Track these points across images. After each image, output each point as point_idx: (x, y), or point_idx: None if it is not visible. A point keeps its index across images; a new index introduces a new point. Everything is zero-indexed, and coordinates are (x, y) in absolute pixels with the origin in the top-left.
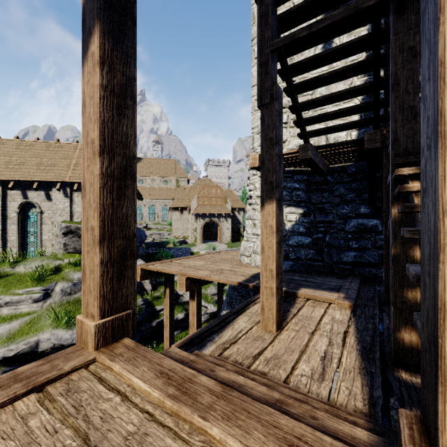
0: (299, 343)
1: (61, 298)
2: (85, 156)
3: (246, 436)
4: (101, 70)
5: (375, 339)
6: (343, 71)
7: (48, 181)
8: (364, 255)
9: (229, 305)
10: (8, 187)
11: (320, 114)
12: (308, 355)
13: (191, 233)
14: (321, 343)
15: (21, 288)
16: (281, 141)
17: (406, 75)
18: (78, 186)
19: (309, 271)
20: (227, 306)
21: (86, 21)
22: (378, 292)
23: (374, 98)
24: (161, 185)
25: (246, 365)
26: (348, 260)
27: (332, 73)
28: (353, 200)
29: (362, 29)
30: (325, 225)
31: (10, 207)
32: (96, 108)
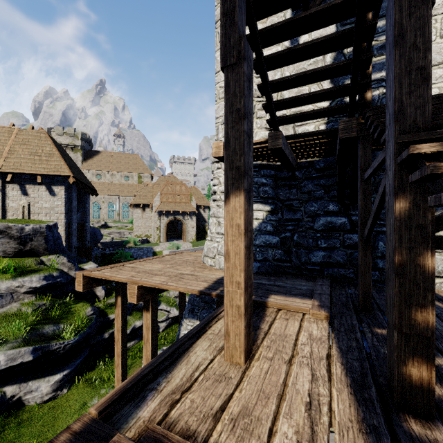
0: (276, 382)
1: None
2: None
3: None
4: None
5: (364, 365)
6: (320, 43)
7: None
8: (333, 255)
9: (191, 313)
10: None
11: (293, 97)
12: (288, 402)
13: (154, 232)
14: (302, 378)
15: None
16: (251, 116)
17: (415, 25)
18: (13, 178)
19: (277, 273)
20: (188, 314)
21: None
22: (350, 295)
23: (352, 79)
24: (122, 181)
25: (203, 436)
26: (317, 261)
27: (308, 45)
28: (322, 197)
29: None
30: (294, 223)
31: None
32: None
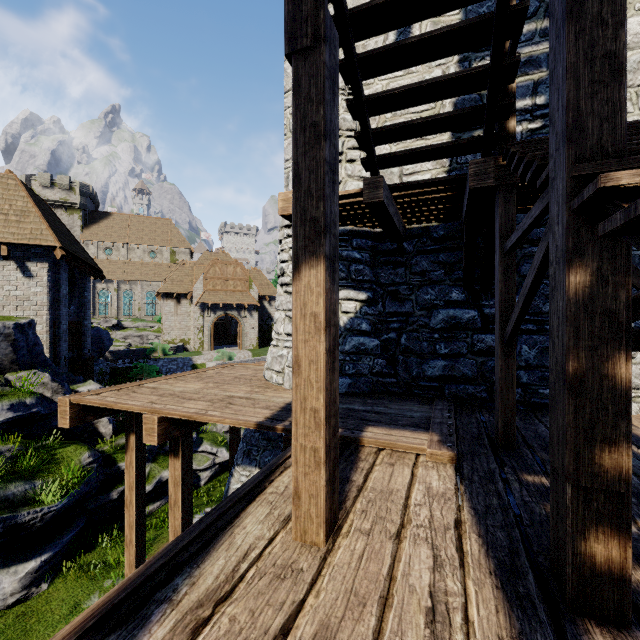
0: (376, 573)
1: None
2: None
3: None
4: None
5: (513, 536)
6: (443, 36)
7: None
8: (457, 365)
9: (246, 456)
10: None
11: (400, 123)
12: (397, 610)
13: (194, 335)
14: (419, 563)
15: None
16: (336, 139)
17: None
18: None
19: (376, 393)
20: (243, 458)
21: None
22: (483, 424)
23: (489, 96)
24: (145, 258)
25: None
26: (435, 374)
27: (425, 38)
28: (441, 280)
29: (452, 18)
30: (400, 319)
31: None
32: None
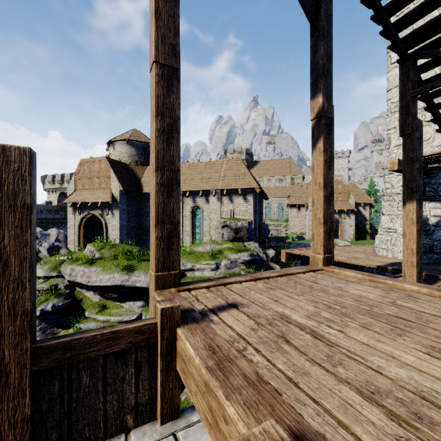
0: None
1: (224, 270)
2: (314, 189)
3: (403, 283)
4: (323, 154)
5: None
6: None
7: (208, 190)
8: None
9: None
10: (186, 196)
11: None
12: None
13: (309, 229)
14: None
15: (204, 260)
16: (421, 157)
17: None
18: (226, 192)
19: None
20: None
21: (314, 134)
22: None
23: None
24: (276, 184)
25: None
26: None
27: None
28: None
29: None
30: None
31: (186, 208)
32: (322, 170)
